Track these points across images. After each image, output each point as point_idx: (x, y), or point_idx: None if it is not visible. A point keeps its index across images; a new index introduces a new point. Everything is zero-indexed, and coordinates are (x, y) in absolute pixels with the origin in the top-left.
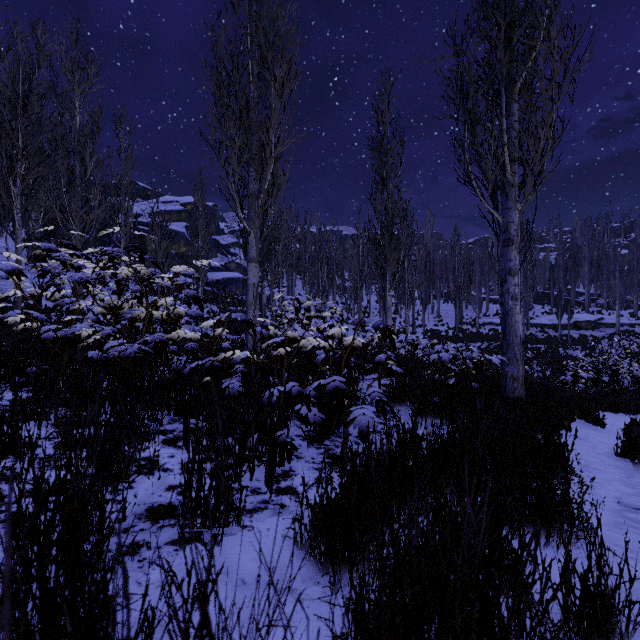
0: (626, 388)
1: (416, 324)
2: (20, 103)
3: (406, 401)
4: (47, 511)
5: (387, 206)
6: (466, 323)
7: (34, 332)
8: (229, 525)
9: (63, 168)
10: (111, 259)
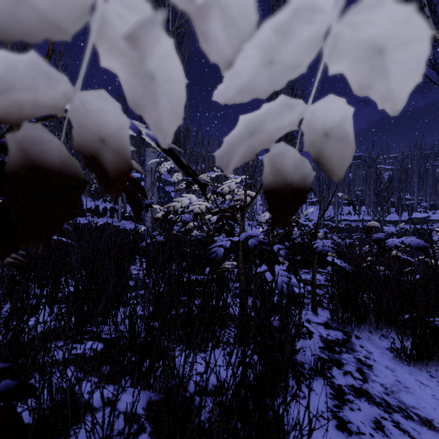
0: None
1: None
2: None
3: (370, 321)
4: None
5: None
6: (327, 220)
7: None
8: None
9: None
10: None
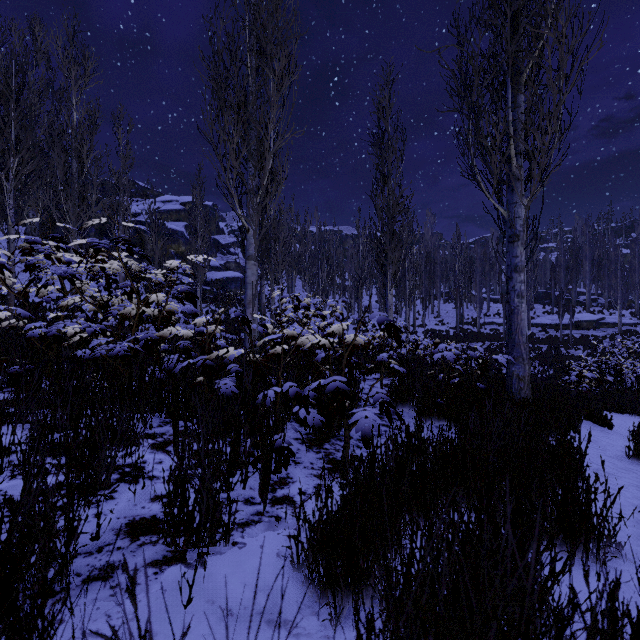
0: (630, 388)
1: (416, 324)
2: (13, 96)
3: (409, 402)
4: (0, 533)
5: (388, 203)
6: (467, 323)
7: None
8: (216, 544)
9: (59, 165)
10: (97, 251)
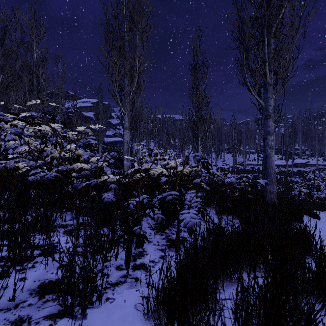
0: (325, 198)
1: (212, 164)
2: None
3: (212, 205)
4: None
5: (199, 100)
6: (238, 164)
7: None
8: (92, 304)
9: (27, 81)
10: (33, 118)
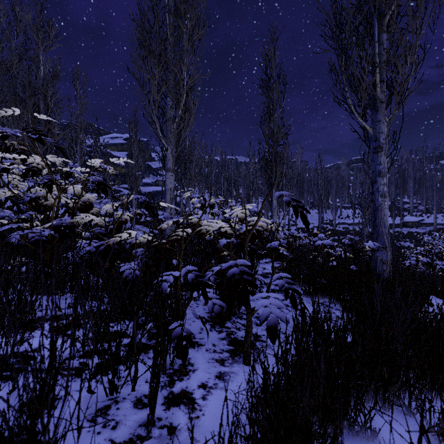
0: None
1: (290, 224)
2: None
3: (296, 282)
4: None
5: (273, 131)
6: (326, 223)
7: (0, 226)
8: None
9: (30, 105)
10: (4, 137)
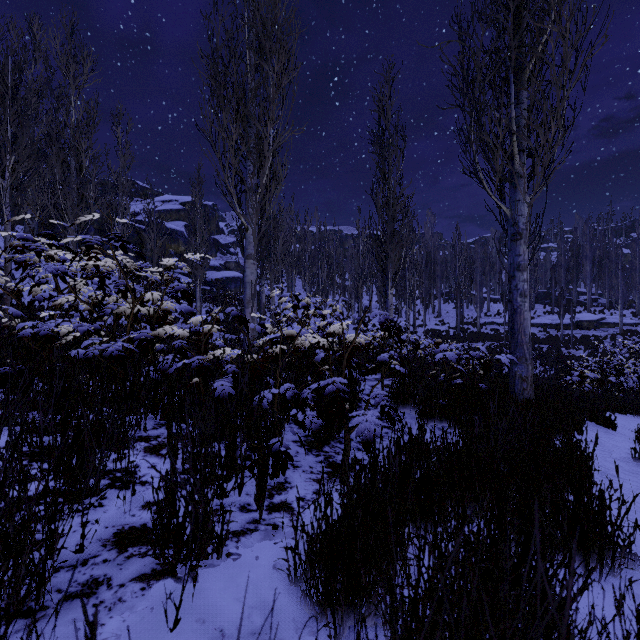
0: (632, 388)
1: (417, 324)
2: (9, 93)
3: (410, 403)
4: None
5: (388, 202)
6: (467, 323)
7: None
8: (208, 557)
9: (58, 164)
10: (89, 248)
